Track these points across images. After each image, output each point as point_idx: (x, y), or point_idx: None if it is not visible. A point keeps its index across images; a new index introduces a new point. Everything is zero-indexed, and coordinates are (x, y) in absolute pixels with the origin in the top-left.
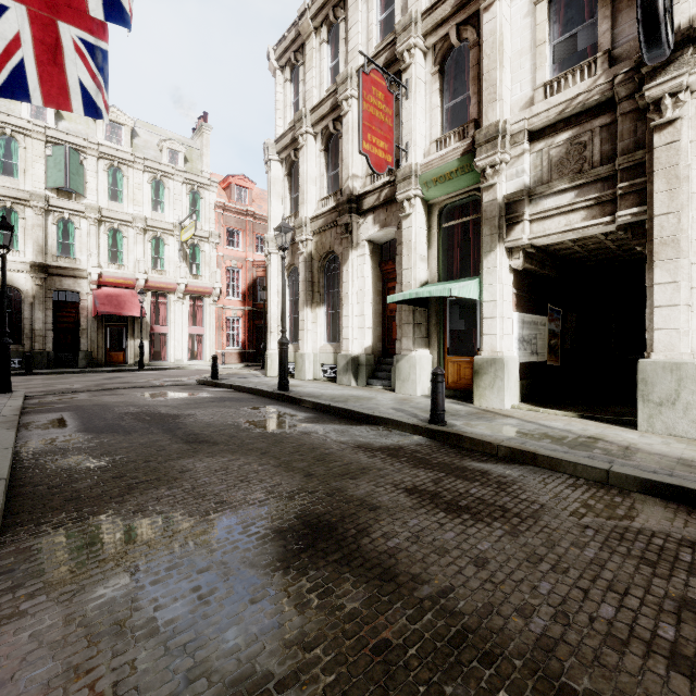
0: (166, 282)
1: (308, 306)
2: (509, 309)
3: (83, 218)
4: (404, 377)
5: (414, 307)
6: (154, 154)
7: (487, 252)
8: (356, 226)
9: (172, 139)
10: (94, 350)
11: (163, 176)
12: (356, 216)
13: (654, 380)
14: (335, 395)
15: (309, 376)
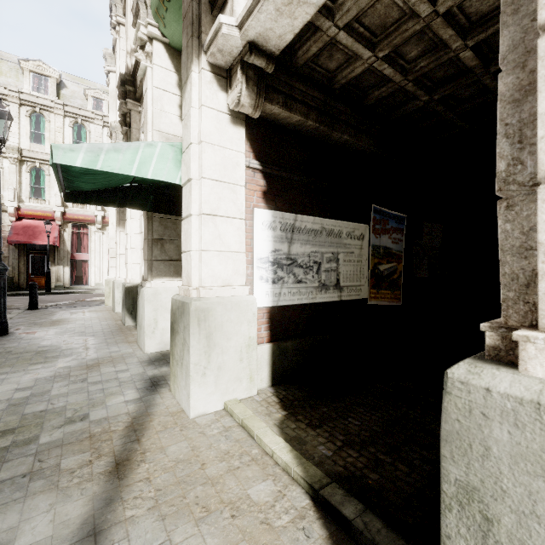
0: (84, 214)
1: (121, 225)
2: (230, 198)
3: (5, 158)
4: (140, 322)
5: (152, 212)
6: (81, 103)
7: (185, 83)
8: (137, 117)
9: (95, 89)
10: (15, 275)
11: (84, 120)
12: (134, 103)
13: (538, 533)
14: (24, 348)
15: (120, 308)
